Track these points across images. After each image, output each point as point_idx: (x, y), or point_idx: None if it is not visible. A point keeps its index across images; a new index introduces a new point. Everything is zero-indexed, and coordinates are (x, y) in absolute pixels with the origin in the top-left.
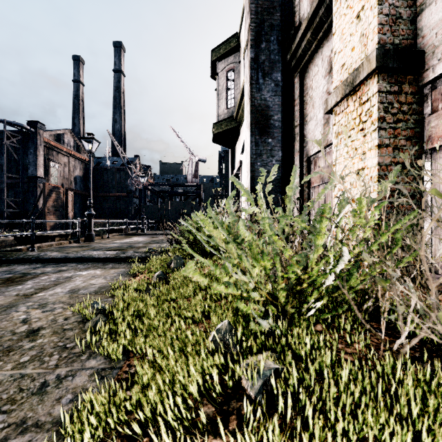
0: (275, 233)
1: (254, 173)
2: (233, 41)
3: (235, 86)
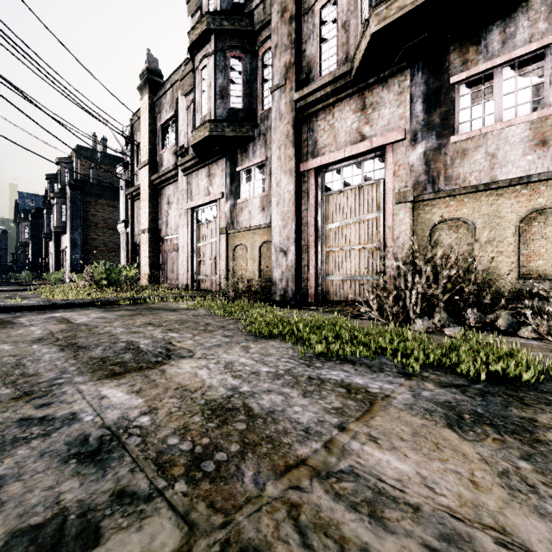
0: (29, 275)
1: (32, 264)
2: (28, 219)
3: (29, 232)
